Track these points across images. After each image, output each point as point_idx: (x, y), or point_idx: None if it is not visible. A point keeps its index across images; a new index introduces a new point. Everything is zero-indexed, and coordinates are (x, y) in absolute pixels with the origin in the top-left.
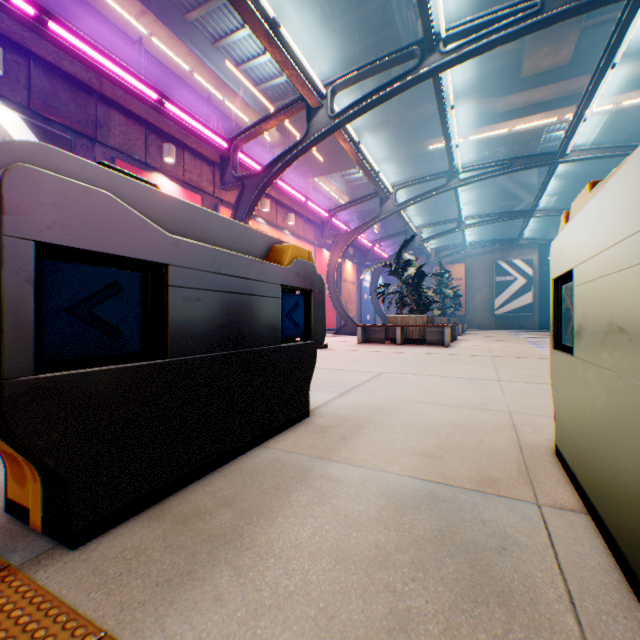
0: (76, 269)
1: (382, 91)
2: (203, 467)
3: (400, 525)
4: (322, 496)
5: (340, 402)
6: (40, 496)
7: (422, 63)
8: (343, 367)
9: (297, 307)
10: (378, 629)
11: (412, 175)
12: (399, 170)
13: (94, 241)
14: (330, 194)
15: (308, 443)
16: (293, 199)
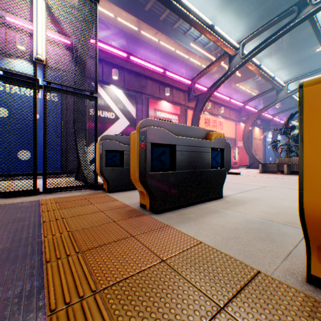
0: (157, 148)
1: (272, 37)
2: (184, 204)
3: (245, 225)
4: (221, 216)
5: (237, 195)
6: (148, 202)
7: (299, 14)
8: (245, 183)
9: (217, 155)
10: (229, 237)
11: (303, 69)
12: (293, 68)
13: (160, 141)
14: (245, 91)
15: (220, 204)
16: (222, 100)
